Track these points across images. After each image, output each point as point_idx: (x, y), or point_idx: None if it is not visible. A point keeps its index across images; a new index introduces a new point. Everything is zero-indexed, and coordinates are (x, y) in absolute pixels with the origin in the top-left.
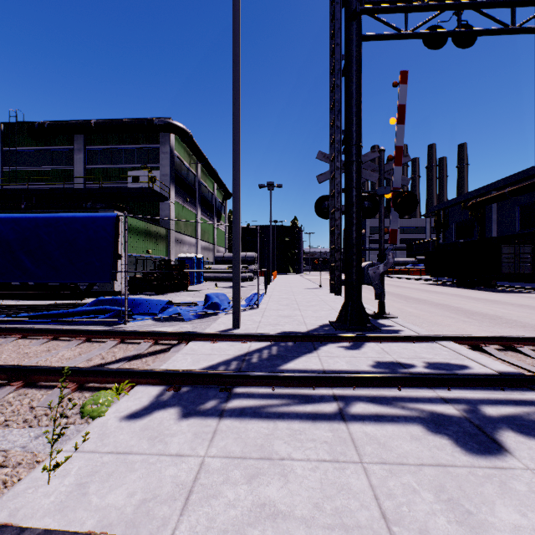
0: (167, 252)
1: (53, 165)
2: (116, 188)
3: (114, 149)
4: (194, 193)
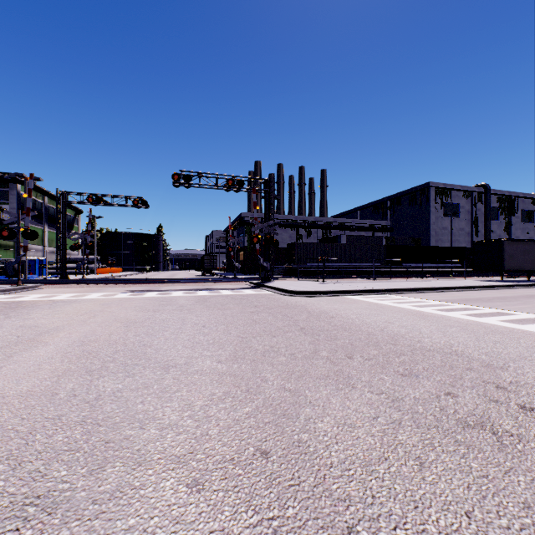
0: (15, 256)
1: None
2: None
3: None
4: (41, 215)
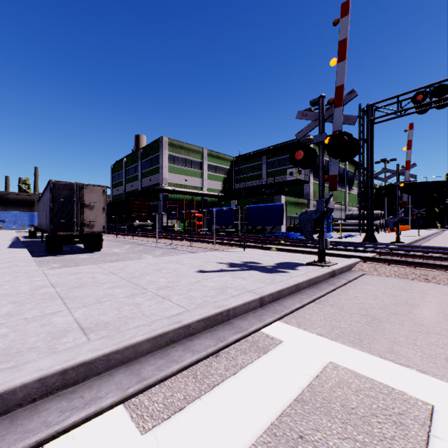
0: None
1: (253, 172)
2: (281, 181)
3: (280, 159)
4: (327, 173)
